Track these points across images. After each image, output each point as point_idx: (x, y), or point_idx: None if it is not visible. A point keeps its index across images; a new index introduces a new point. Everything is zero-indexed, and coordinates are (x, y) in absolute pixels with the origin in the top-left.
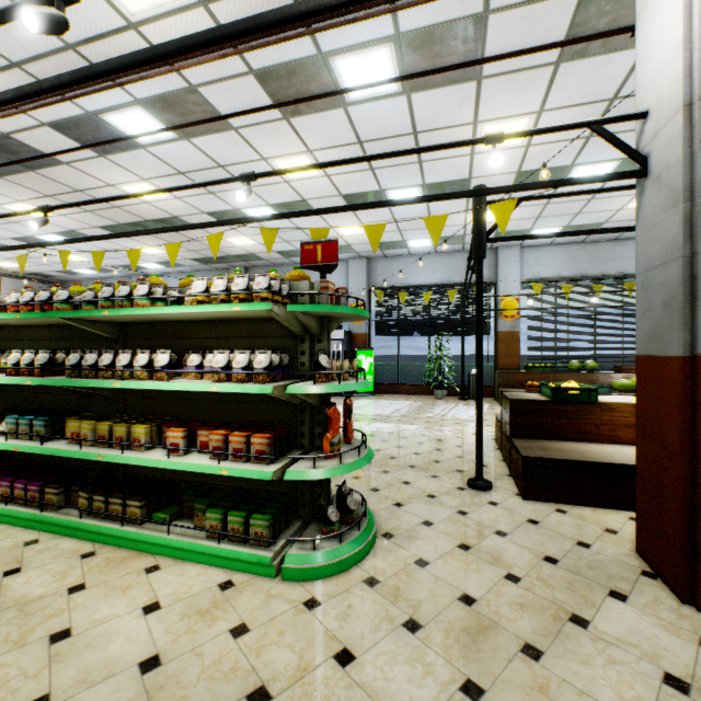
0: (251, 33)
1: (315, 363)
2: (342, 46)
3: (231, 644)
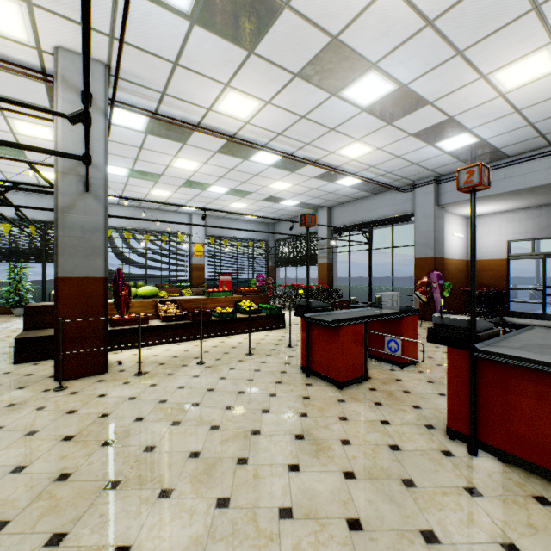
0: None
1: None
2: None
3: None
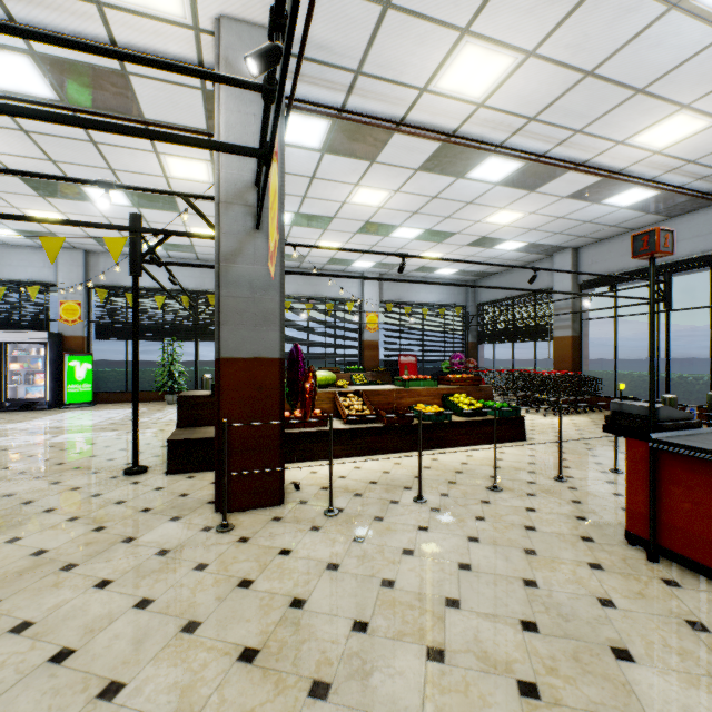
0: None
1: None
2: None
3: None
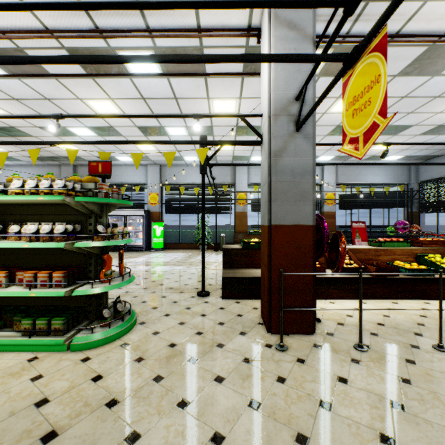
0: (33, 63)
1: (95, 230)
2: (123, 46)
3: (30, 384)
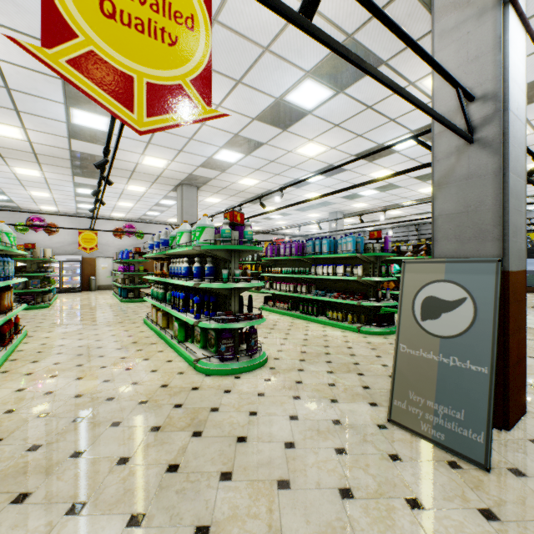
0: None
1: None
2: None
3: None
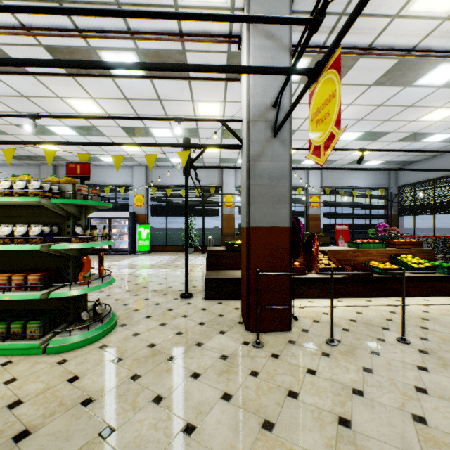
0: (5, 65)
1: (73, 232)
2: (104, 46)
3: (3, 388)
